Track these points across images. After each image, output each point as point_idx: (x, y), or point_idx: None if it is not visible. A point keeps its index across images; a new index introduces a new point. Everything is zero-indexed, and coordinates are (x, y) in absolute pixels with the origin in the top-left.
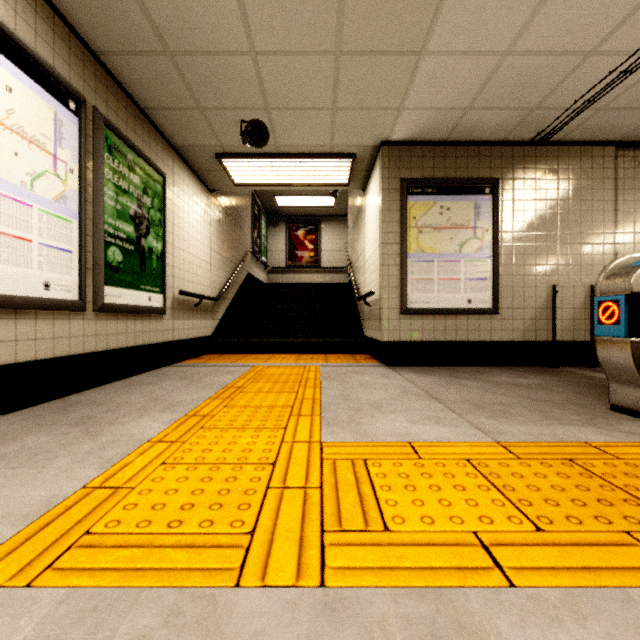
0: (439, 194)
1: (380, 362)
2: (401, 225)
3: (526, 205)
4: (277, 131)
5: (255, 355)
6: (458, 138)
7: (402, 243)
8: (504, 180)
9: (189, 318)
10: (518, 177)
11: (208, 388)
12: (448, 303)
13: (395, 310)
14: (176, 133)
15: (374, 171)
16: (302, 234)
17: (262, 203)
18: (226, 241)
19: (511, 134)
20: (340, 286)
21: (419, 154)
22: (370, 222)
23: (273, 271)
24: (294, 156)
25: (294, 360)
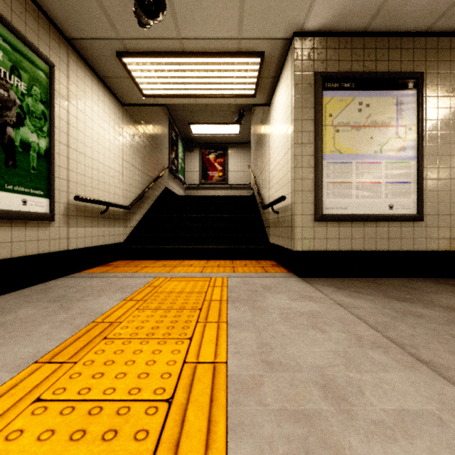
0: (358, 89)
1: (289, 271)
2: (316, 123)
3: (453, 101)
4: (178, 14)
5: (164, 261)
6: (379, 26)
7: (317, 142)
8: (428, 74)
9: (93, 225)
10: (444, 71)
11: (66, 325)
12: (368, 209)
13: (309, 216)
14: (65, 17)
15: (283, 73)
16: (213, 158)
17: (179, 131)
18: (142, 155)
19: (441, 19)
20: (244, 198)
21: (335, 45)
22: (277, 129)
23: (189, 188)
24: (199, 54)
25: (201, 268)
